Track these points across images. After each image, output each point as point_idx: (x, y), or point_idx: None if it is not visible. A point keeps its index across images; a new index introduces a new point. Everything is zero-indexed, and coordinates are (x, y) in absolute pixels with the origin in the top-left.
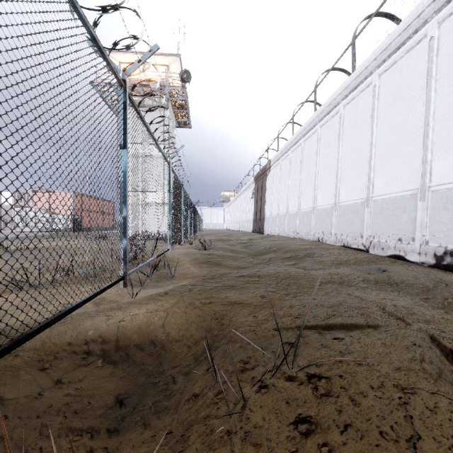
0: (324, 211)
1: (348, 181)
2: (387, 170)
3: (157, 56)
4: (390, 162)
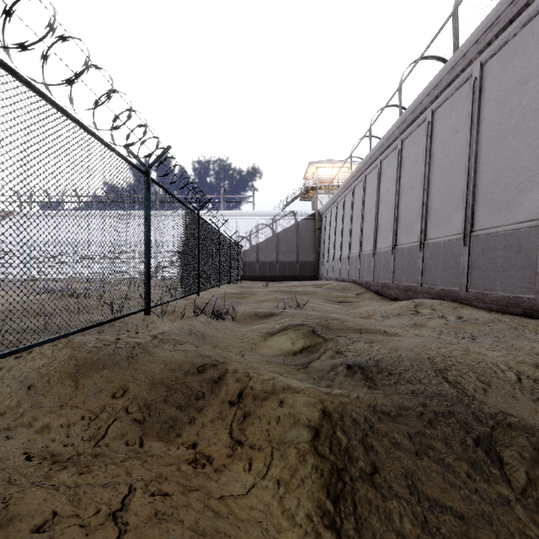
0: None
1: None
2: None
3: None
4: None
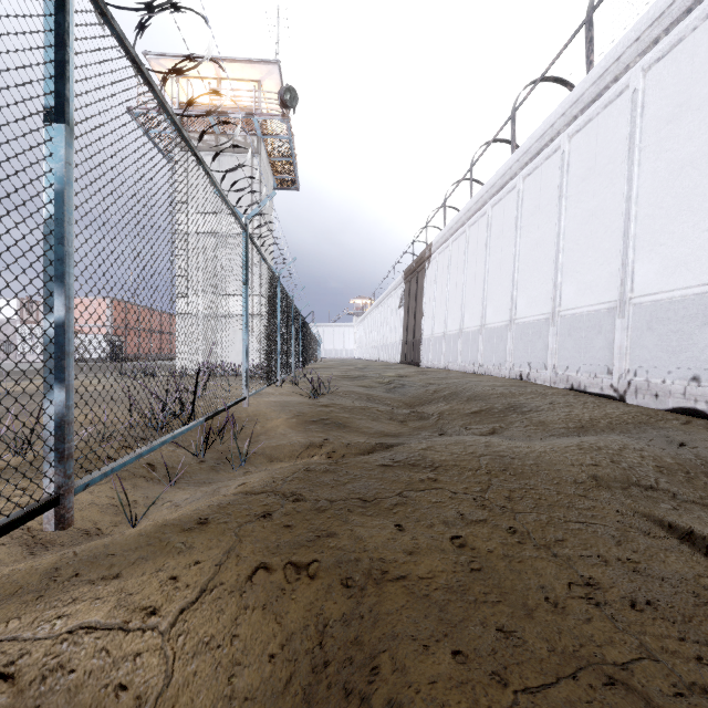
0: (531, 326)
1: (579, 271)
2: (664, 247)
3: (240, 64)
4: (670, 230)
